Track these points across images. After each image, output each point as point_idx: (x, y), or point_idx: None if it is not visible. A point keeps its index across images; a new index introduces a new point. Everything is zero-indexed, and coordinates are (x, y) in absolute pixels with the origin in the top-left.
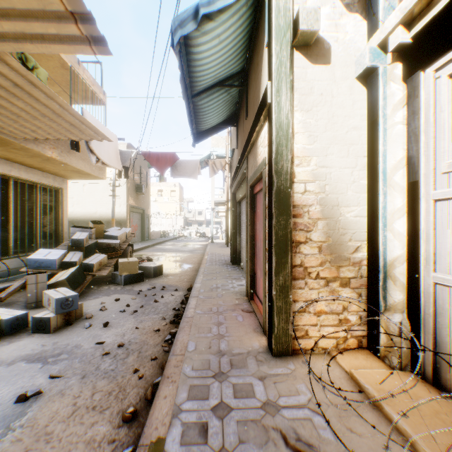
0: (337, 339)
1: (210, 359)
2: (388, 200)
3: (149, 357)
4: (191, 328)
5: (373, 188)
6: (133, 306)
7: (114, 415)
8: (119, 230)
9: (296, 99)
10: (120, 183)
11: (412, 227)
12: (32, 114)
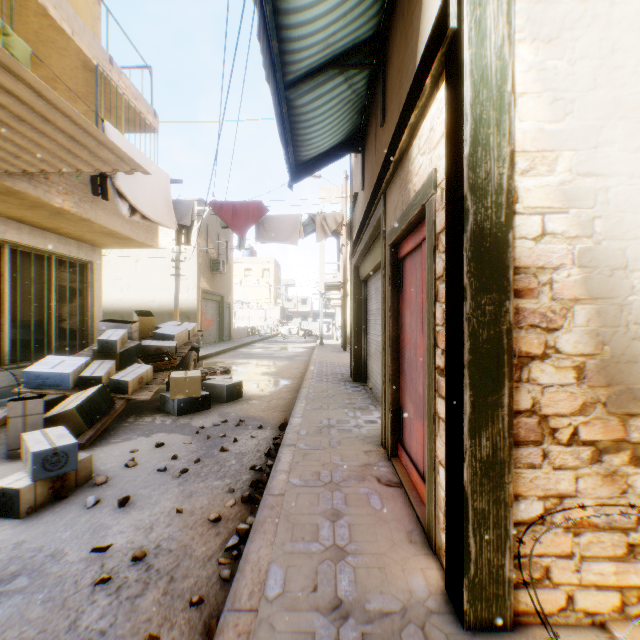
0: (621, 591)
1: (316, 629)
2: None
3: (187, 593)
4: (277, 523)
5: None
6: (183, 460)
7: None
8: (178, 326)
9: (521, 15)
10: (187, 257)
11: None
12: None
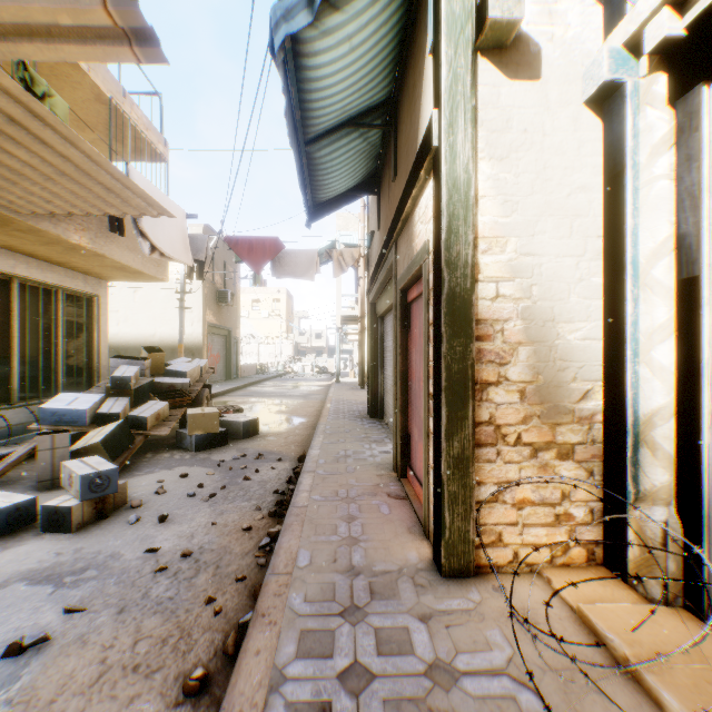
0: (551, 548)
1: (336, 581)
2: (642, 311)
3: (233, 575)
4: (303, 525)
5: (614, 291)
6: (210, 487)
7: (170, 682)
8: (189, 363)
9: (483, 140)
10: (192, 288)
11: (687, 356)
12: (43, 172)
